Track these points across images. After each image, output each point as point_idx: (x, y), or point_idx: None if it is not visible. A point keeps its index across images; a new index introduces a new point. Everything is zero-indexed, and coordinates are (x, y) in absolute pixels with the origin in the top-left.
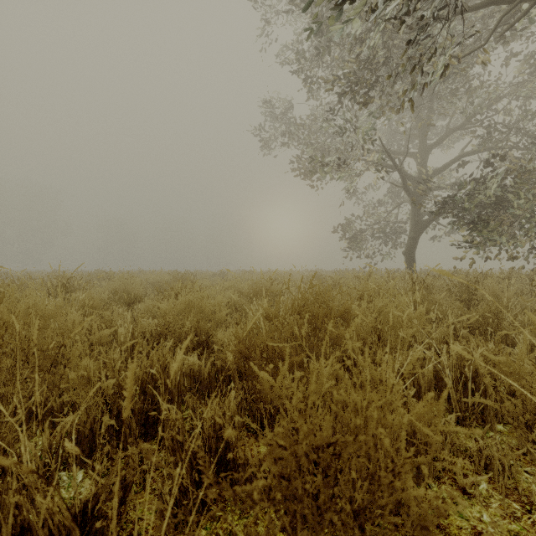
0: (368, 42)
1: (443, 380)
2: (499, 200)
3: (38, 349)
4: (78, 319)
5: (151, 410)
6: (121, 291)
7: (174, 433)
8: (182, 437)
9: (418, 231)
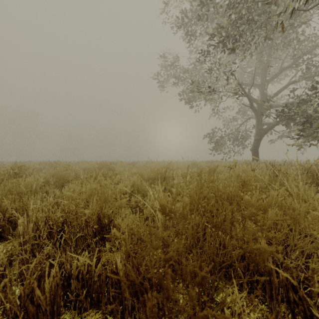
0: None
1: None
2: None
3: None
4: None
5: None
6: (56, 176)
7: None
8: None
9: (261, 135)
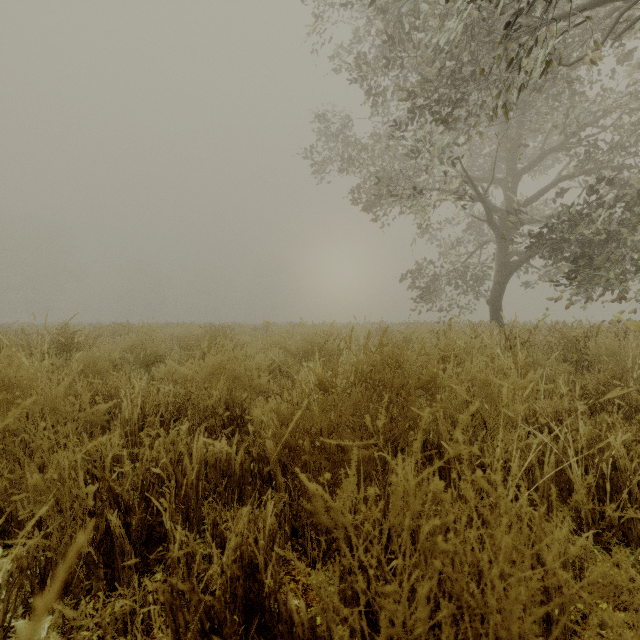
0: (448, 33)
1: (562, 474)
2: (609, 236)
3: None
4: (62, 390)
5: (155, 523)
6: (137, 349)
7: (174, 581)
8: (187, 586)
9: (505, 275)
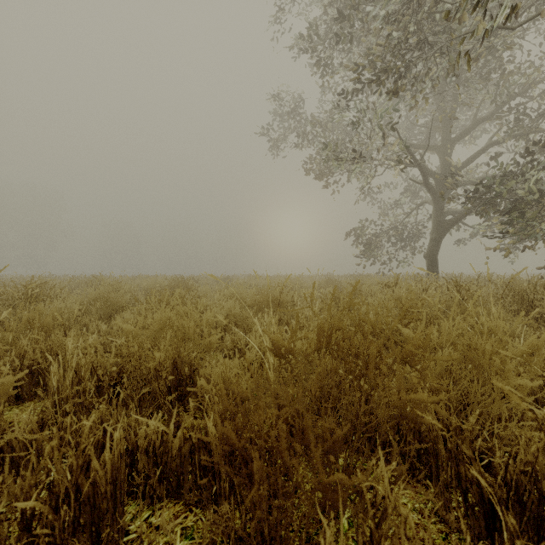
0: None
1: None
2: (542, 195)
3: None
4: None
5: None
6: (100, 301)
7: None
8: None
9: (441, 232)
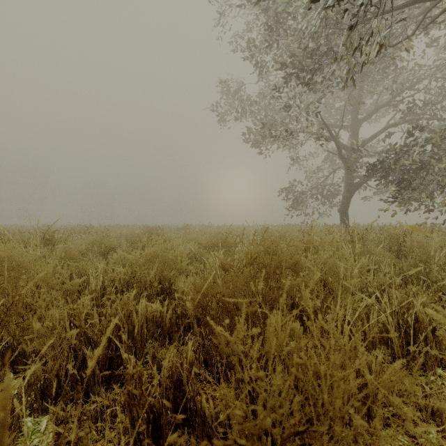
0: (310, 27)
1: (383, 325)
2: (421, 165)
3: (10, 299)
4: (51, 270)
5: (114, 356)
6: (97, 243)
7: (131, 388)
8: (138, 391)
9: (351, 192)
